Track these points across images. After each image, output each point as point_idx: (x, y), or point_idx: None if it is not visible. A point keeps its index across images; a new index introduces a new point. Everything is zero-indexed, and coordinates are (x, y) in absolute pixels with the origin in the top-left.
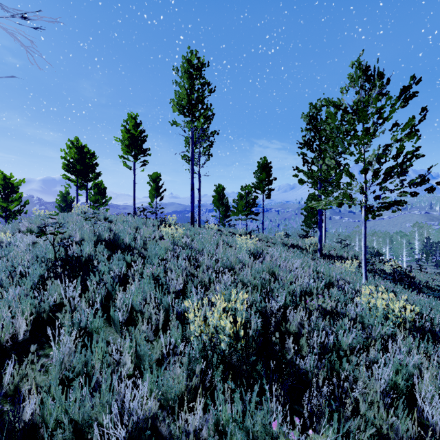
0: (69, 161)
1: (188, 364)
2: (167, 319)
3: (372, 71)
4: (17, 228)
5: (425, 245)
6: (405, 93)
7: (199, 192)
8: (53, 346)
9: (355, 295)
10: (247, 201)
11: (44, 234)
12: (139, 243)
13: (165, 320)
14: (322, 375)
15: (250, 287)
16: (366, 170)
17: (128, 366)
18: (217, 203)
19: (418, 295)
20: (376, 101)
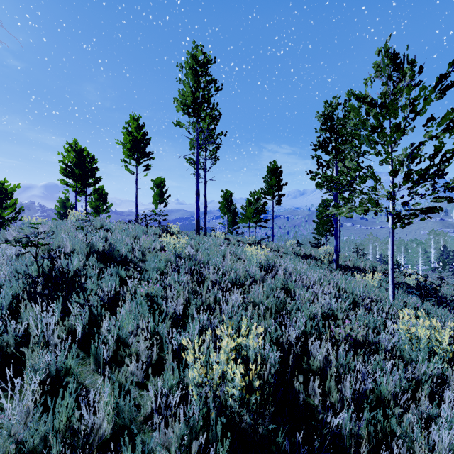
0: (67, 165)
1: (184, 429)
2: (162, 353)
3: (401, 59)
4: (5, 237)
5: (441, 253)
6: (441, 82)
7: (205, 198)
8: (5, 401)
9: (386, 319)
10: (256, 207)
11: (25, 246)
12: (137, 255)
13: (160, 353)
14: (367, 447)
15: (262, 307)
16: (396, 172)
17: (103, 429)
18: (224, 209)
19: (449, 314)
20: (410, 91)
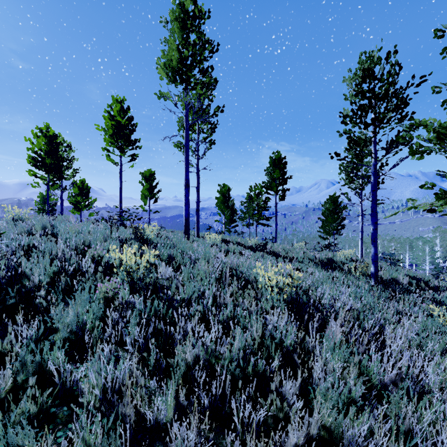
0: (36, 154)
1: None
2: None
3: None
4: None
5: None
6: None
7: (198, 191)
8: None
9: None
10: (258, 203)
11: None
12: (63, 284)
13: None
14: None
15: None
16: None
17: None
18: (222, 205)
19: None
20: None
